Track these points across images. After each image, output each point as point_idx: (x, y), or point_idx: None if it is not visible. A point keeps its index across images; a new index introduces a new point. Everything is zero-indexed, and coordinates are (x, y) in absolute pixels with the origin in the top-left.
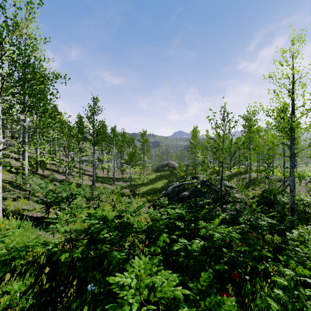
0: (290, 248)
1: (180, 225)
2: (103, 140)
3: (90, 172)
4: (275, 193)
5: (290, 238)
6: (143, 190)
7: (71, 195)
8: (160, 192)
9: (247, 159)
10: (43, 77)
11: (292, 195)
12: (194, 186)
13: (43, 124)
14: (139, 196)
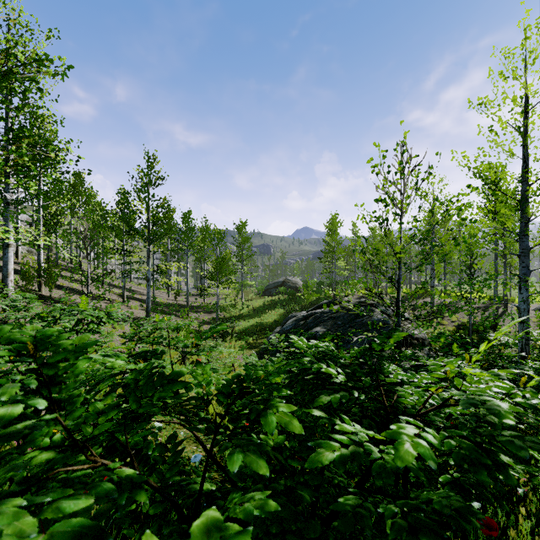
0: (537, 431)
1: (331, 377)
2: (166, 233)
3: (144, 295)
4: (480, 330)
5: (535, 412)
6: (240, 327)
7: (77, 324)
8: (271, 330)
9: (457, 243)
10: (4, 50)
11: (524, 329)
12: (335, 317)
13: (12, 165)
14: (233, 337)
